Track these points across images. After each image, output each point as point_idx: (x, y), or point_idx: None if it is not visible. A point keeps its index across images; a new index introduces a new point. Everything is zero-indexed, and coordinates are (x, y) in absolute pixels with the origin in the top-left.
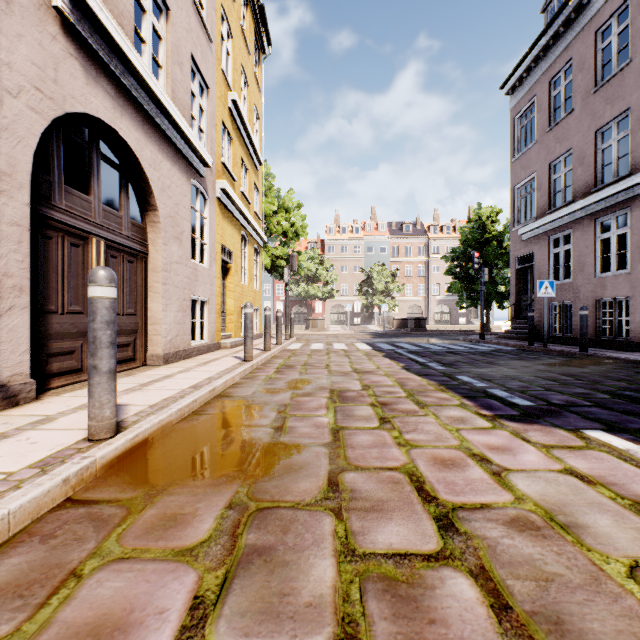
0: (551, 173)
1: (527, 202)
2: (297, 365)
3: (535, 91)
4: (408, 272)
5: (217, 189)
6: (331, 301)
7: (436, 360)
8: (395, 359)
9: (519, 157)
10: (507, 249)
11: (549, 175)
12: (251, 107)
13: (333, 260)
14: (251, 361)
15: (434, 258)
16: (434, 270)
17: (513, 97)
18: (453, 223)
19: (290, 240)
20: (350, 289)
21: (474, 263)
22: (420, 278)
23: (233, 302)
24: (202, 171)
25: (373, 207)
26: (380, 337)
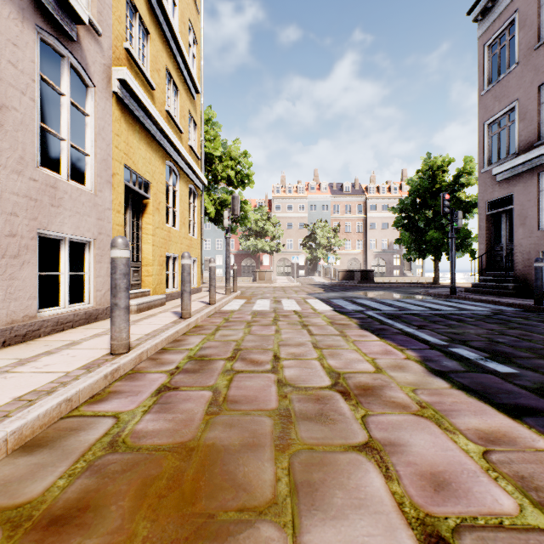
0: (541, 97)
1: (496, 141)
2: (219, 357)
3: (516, 6)
4: (348, 228)
5: (113, 80)
6: (278, 255)
7: (454, 338)
8: (384, 335)
9: (491, 88)
10: (459, 199)
11: (538, 100)
12: (184, 19)
13: (279, 217)
14: (121, 356)
15: (371, 216)
16: (370, 227)
17: (483, 22)
18: (388, 184)
19: (236, 189)
20: (295, 244)
21: (444, 206)
22: (358, 234)
23: (151, 249)
24: (68, 26)
25: (316, 169)
26: (331, 290)
